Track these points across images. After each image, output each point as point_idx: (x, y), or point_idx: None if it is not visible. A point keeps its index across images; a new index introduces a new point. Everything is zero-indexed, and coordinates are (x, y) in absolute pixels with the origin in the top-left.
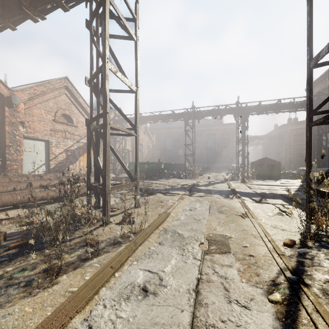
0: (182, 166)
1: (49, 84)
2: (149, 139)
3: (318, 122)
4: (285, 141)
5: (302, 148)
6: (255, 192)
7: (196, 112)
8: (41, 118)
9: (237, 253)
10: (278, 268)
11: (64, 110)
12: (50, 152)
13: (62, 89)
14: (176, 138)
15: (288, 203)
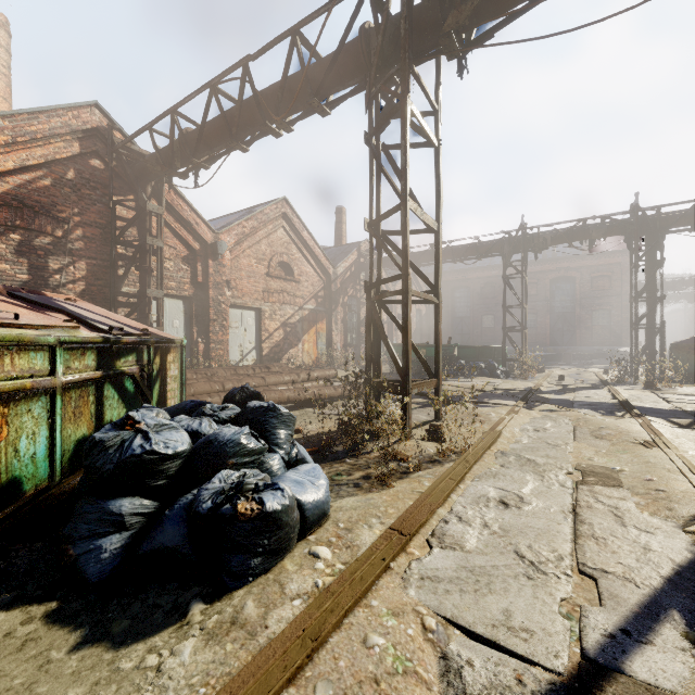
0: (496, 353)
1: (261, 215)
2: None
3: None
4: None
5: None
6: (680, 408)
7: (530, 236)
8: (251, 272)
9: (634, 488)
10: None
11: (280, 256)
12: (262, 328)
13: (278, 220)
14: (477, 291)
15: None
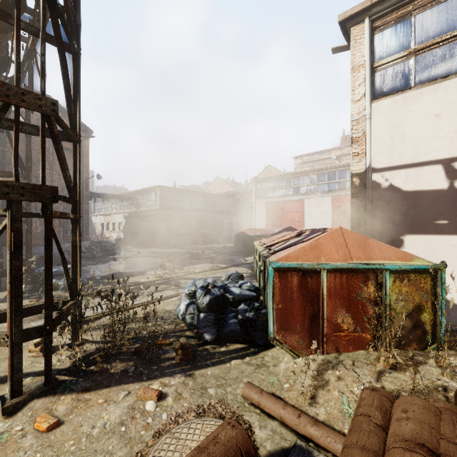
0: None
1: None
2: None
3: None
4: None
5: None
6: None
7: None
8: None
9: None
10: None
11: None
12: None
13: None
14: None
15: None
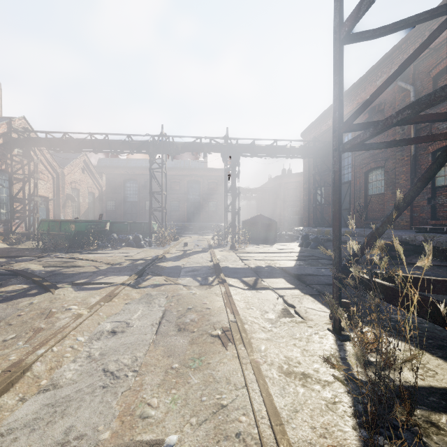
0: (145, 227)
1: None
2: (94, 181)
3: (360, 140)
4: (279, 196)
5: (296, 205)
6: (248, 265)
7: (168, 143)
8: None
9: None
10: None
11: None
12: None
13: None
14: (142, 184)
15: (293, 284)
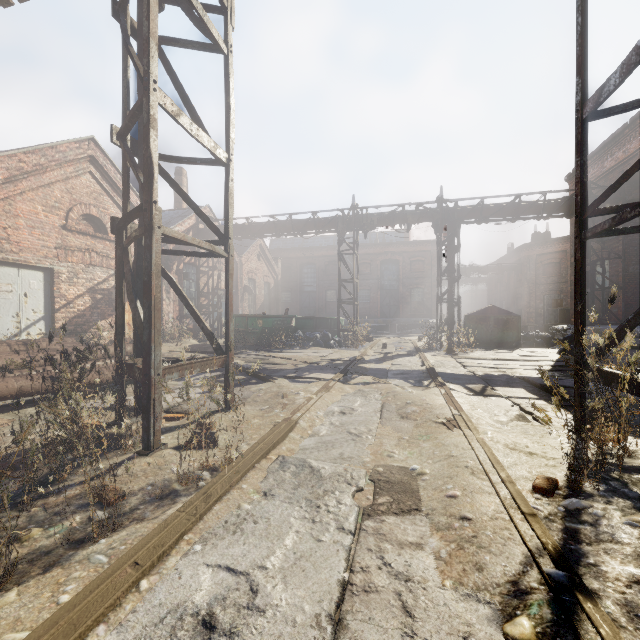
0: (332, 324)
1: (52, 151)
2: (269, 269)
3: (600, 230)
4: (527, 276)
5: (559, 290)
6: (473, 373)
7: (360, 216)
8: (35, 222)
9: (434, 513)
10: (524, 549)
11: (86, 207)
12: (55, 293)
13: (83, 163)
14: (322, 268)
15: (536, 395)
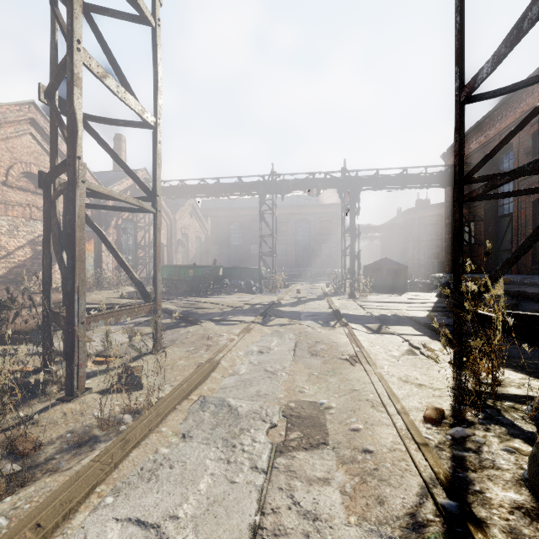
0: (255, 273)
1: None
2: (201, 225)
3: (475, 195)
4: (412, 234)
5: (436, 245)
6: (371, 314)
7: (278, 182)
8: None
9: (340, 446)
10: (420, 479)
11: (27, 165)
12: None
13: (23, 125)
14: (246, 226)
15: (421, 332)
